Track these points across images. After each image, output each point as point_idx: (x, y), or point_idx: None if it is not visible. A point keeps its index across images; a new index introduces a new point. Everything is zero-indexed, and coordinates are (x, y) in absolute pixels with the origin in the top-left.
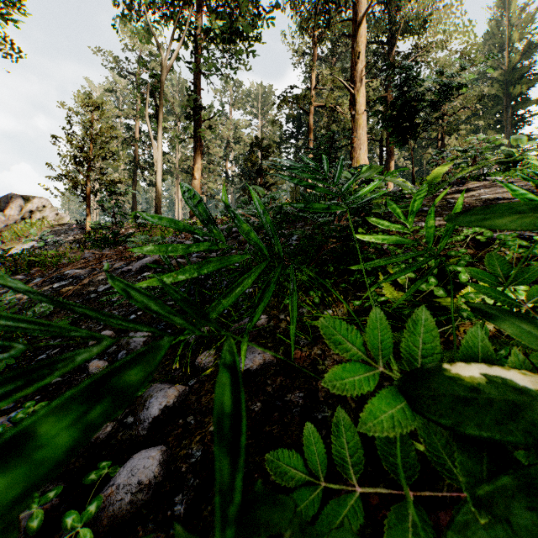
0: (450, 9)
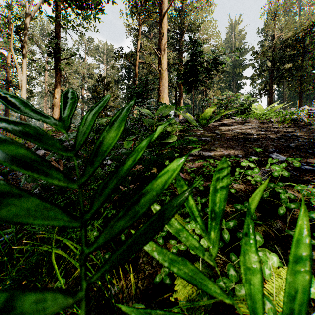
0: (209, 22)
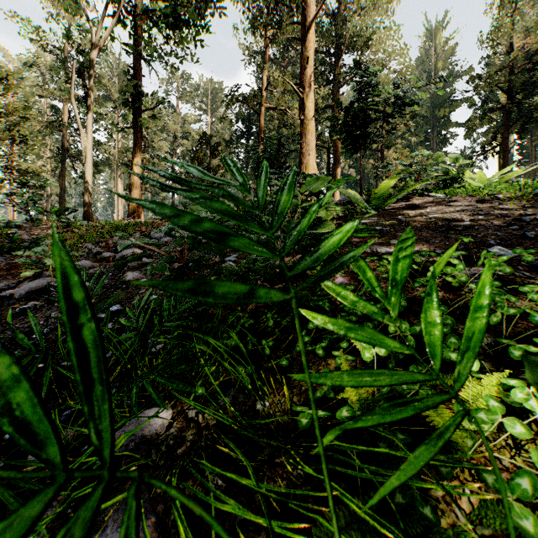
0: (389, 31)
